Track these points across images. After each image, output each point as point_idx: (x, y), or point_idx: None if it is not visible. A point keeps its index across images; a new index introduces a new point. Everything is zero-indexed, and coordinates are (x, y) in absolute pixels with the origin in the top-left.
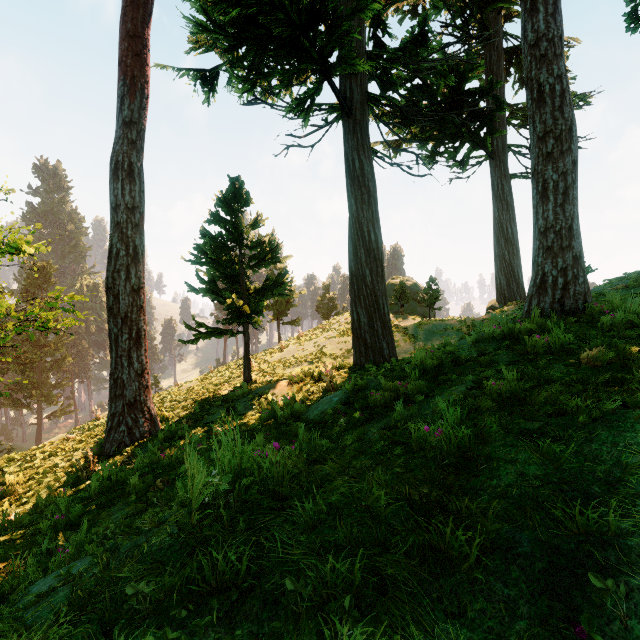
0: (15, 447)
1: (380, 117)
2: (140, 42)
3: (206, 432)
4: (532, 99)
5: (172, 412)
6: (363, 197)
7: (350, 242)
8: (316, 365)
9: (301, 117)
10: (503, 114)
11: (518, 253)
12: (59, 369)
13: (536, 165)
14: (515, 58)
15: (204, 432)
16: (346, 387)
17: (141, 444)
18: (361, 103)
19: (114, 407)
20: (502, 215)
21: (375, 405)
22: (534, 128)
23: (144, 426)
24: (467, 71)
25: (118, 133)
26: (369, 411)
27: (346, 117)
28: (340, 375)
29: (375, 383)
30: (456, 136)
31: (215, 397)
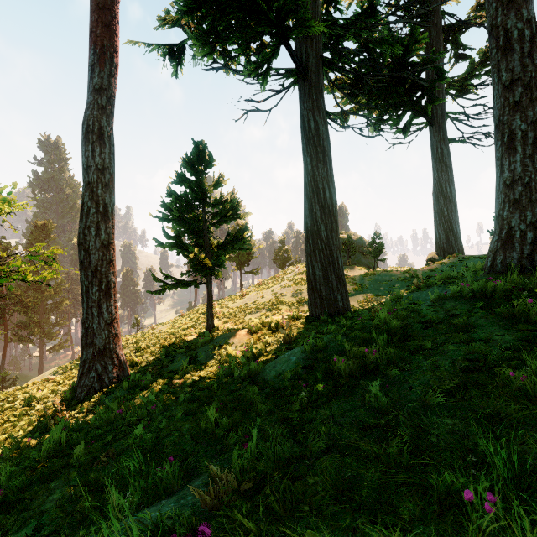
0: (22, 375)
1: (334, 81)
2: (109, 14)
3: (167, 383)
4: (497, 47)
5: (141, 356)
6: (318, 156)
7: (306, 199)
8: (273, 313)
9: (259, 80)
10: (442, 85)
11: (456, 210)
12: (57, 310)
13: (501, 116)
14: (451, 35)
15: (165, 383)
16: (305, 347)
17: (108, 390)
18: (316, 67)
19: (85, 354)
20: (441, 176)
21: (338, 373)
22: (499, 77)
23: (113, 372)
24: (411, 44)
25: (89, 99)
26: (332, 379)
27: (302, 80)
28: (296, 326)
29: (335, 343)
30: (399, 105)
31: (181, 343)
